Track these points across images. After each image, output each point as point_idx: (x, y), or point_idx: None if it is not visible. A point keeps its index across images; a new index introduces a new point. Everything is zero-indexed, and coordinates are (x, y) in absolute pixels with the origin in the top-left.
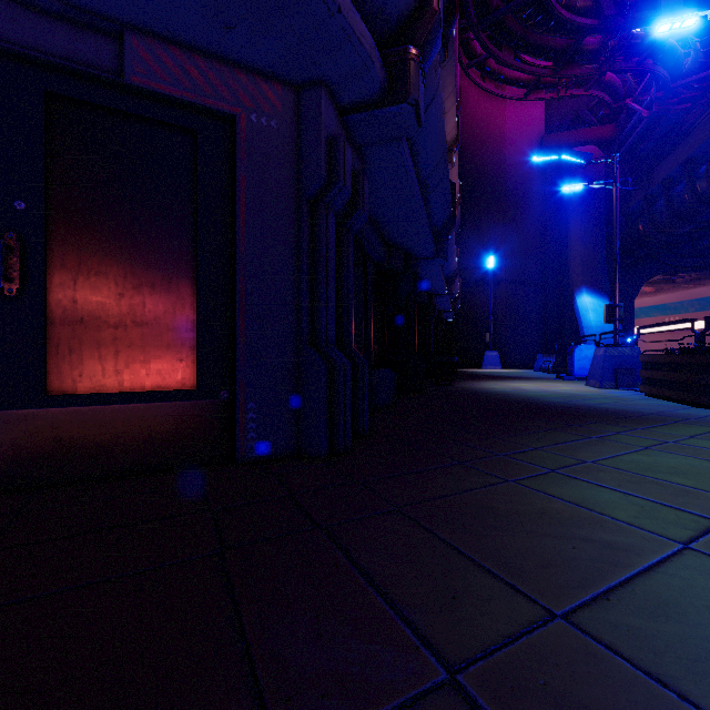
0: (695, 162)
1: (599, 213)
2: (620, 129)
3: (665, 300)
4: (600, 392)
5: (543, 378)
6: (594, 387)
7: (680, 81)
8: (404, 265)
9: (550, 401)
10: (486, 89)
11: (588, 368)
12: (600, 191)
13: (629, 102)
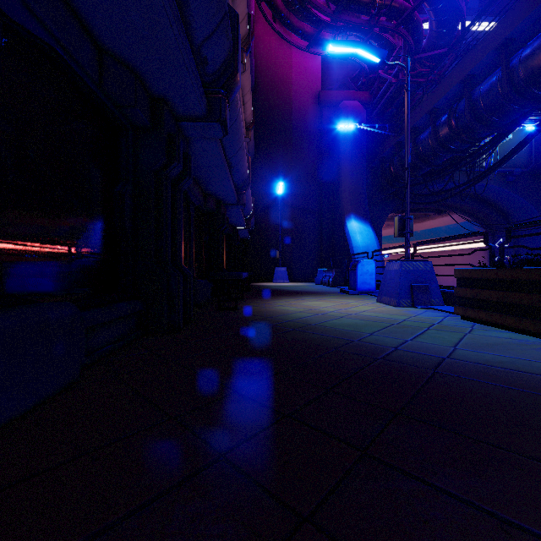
0: (435, 114)
1: (362, 155)
2: (374, 94)
3: (390, 232)
4: (406, 313)
5: (329, 293)
6: (389, 305)
7: (420, 55)
8: (150, 115)
9: (380, 343)
10: (276, 30)
11: (369, 283)
12: (363, 137)
13: (381, 73)
